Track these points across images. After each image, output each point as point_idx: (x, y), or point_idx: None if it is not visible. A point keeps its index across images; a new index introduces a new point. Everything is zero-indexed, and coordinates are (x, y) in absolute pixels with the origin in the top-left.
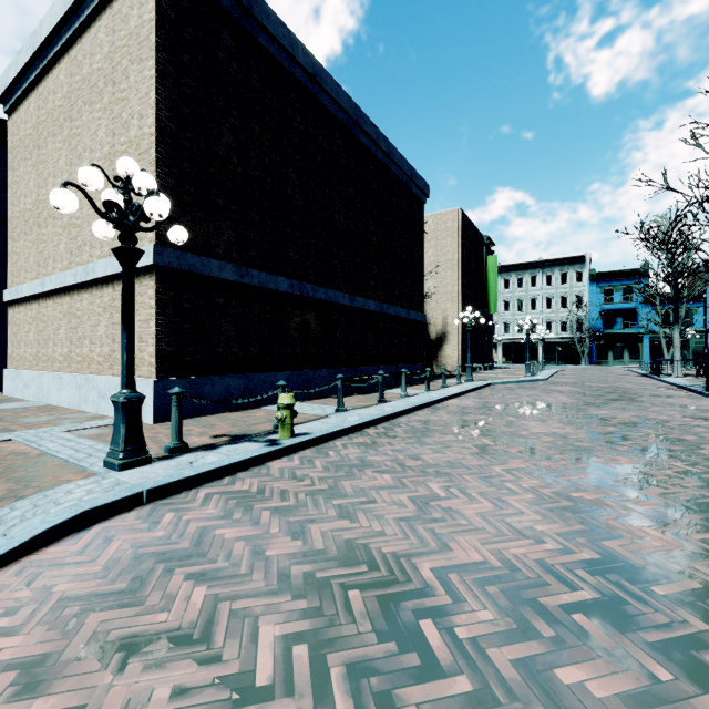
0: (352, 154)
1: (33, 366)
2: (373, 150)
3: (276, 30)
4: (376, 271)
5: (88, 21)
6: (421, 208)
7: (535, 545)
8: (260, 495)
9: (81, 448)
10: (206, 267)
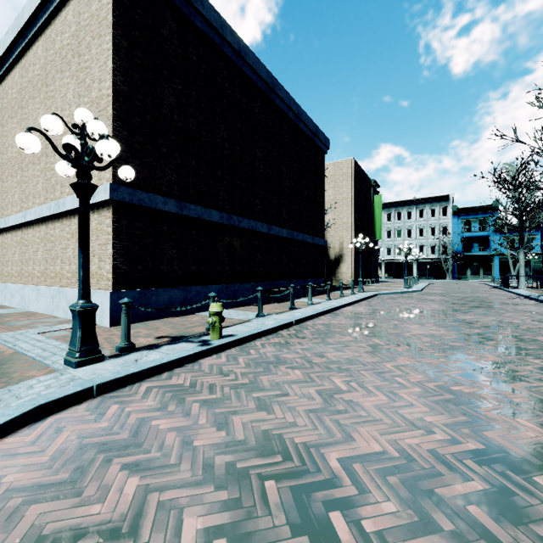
0: (269, 114)
1: (18, 280)
2: (286, 111)
3: (209, 14)
4: (288, 206)
5: (59, 6)
6: (323, 158)
7: (426, 436)
8: (192, 389)
9: (48, 347)
10: (153, 202)
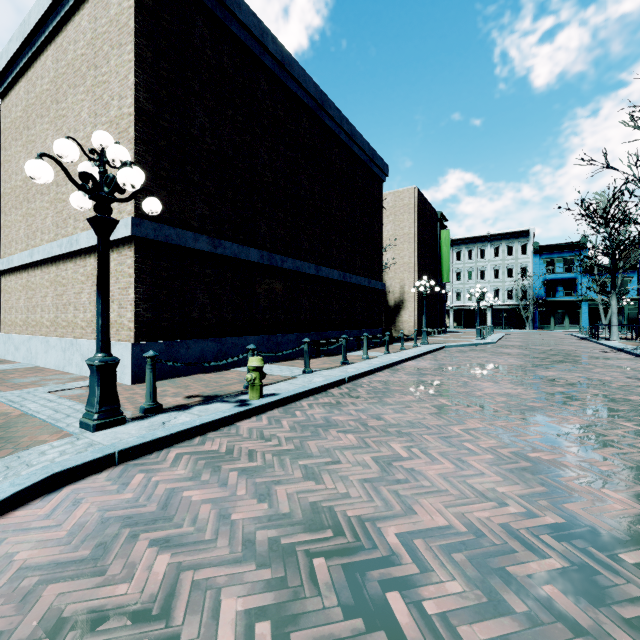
0: (318, 136)
1: (23, 330)
2: (337, 132)
3: (247, 19)
4: (339, 244)
5: (72, 10)
6: (381, 186)
7: (498, 508)
8: (229, 456)
9: (60, 408)
10: (182, 238)
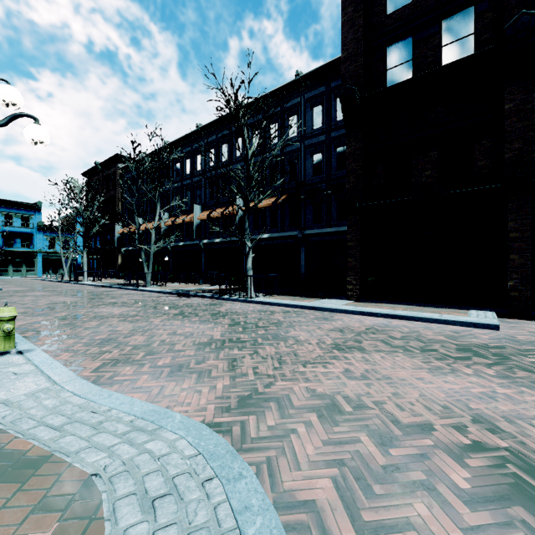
0: None
1: None
2: None
3: None
4: None
5: None
6: None
7: (218, 328)
8: (120, 359)
9: None
10: None
